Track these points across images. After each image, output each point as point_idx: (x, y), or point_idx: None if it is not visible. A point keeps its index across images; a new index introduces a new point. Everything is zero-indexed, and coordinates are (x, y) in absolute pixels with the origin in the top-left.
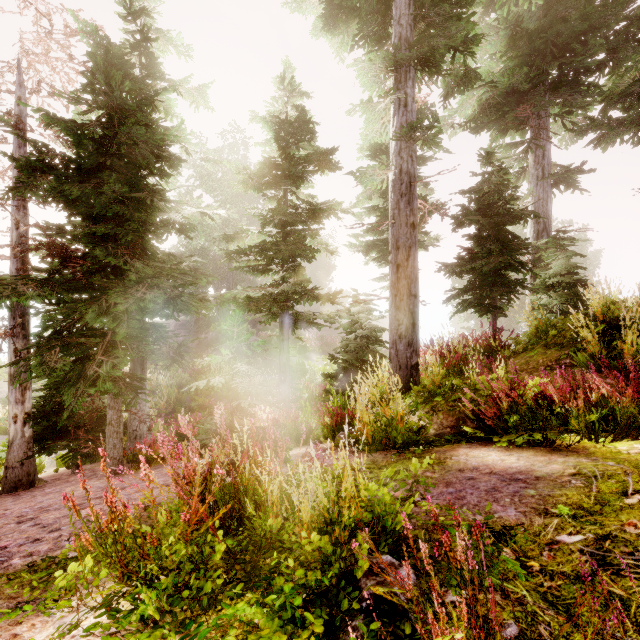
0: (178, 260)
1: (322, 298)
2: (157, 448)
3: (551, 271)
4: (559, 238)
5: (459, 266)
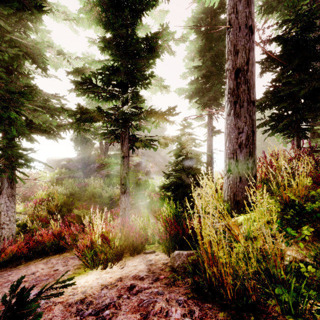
0: (43, 96)
1: (156, 115)
2: (3, 255)
3: None
4: None
5: (269, 98)
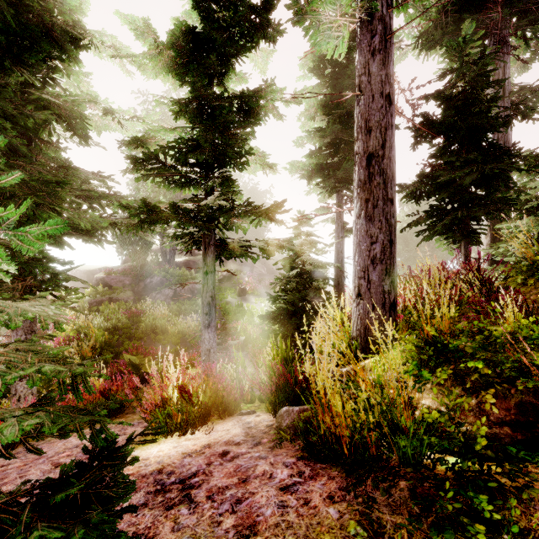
0: (79, 176)
1: (257, 212)
2: None
3: (531, 192)
4: (538, 154)
5: (425, 184)
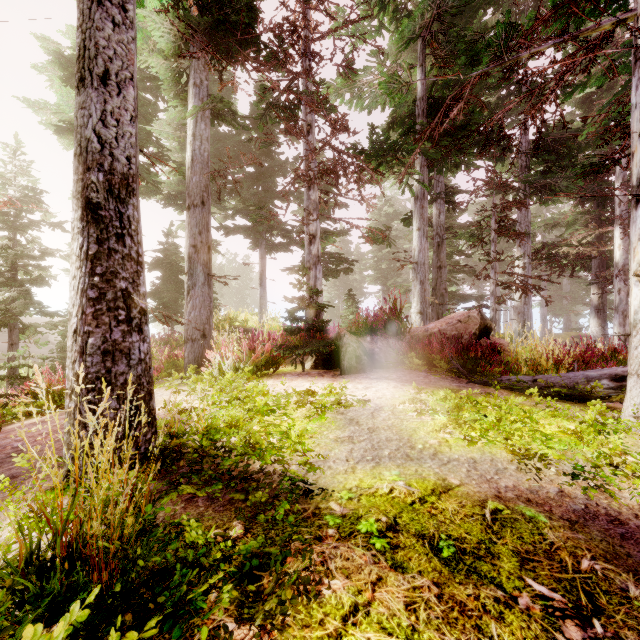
0: None
1: (55, 314)
2: None
3: None
4: None
5: (152, 295)
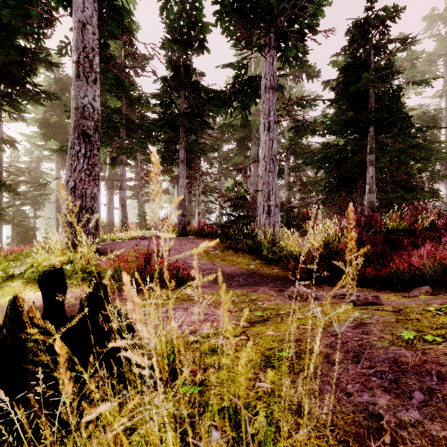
0: None
1: (34, 218)
2: None
3: None
4: None
5: None
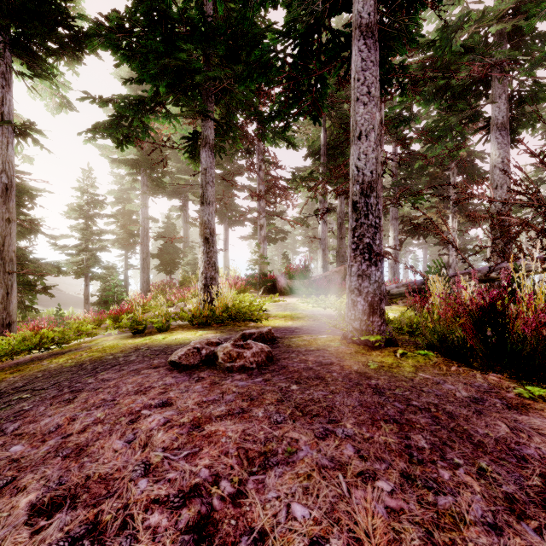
0: None
1: (111, 268)
2: None
3: (188, 259)
4: (191, 247)
5: (159, 256)
